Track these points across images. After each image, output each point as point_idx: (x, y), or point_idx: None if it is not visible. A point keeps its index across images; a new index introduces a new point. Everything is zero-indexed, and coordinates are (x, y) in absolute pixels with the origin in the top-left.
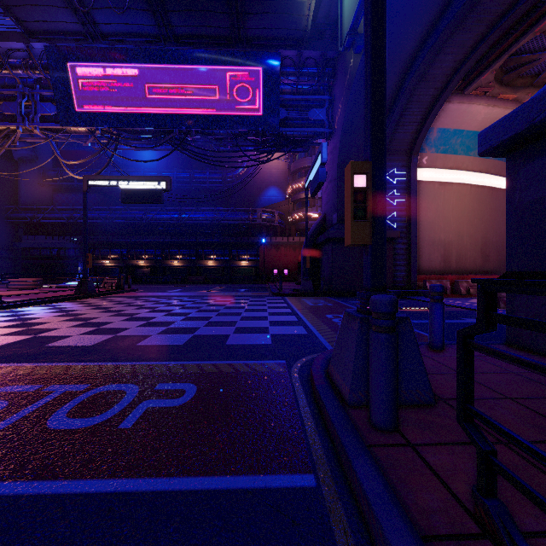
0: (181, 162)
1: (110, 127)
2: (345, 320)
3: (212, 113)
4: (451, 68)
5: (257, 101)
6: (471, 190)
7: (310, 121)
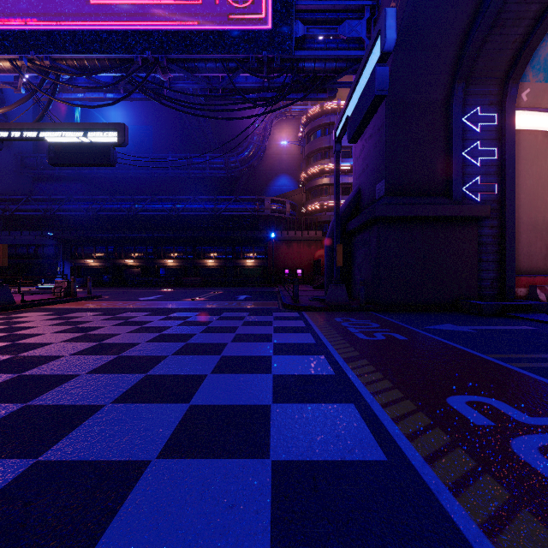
0: (180, 149)
1: (39, 54)
2: None
3: (190, 29)
4: None
5: (259, 5)
6: None
7: (340, 43)
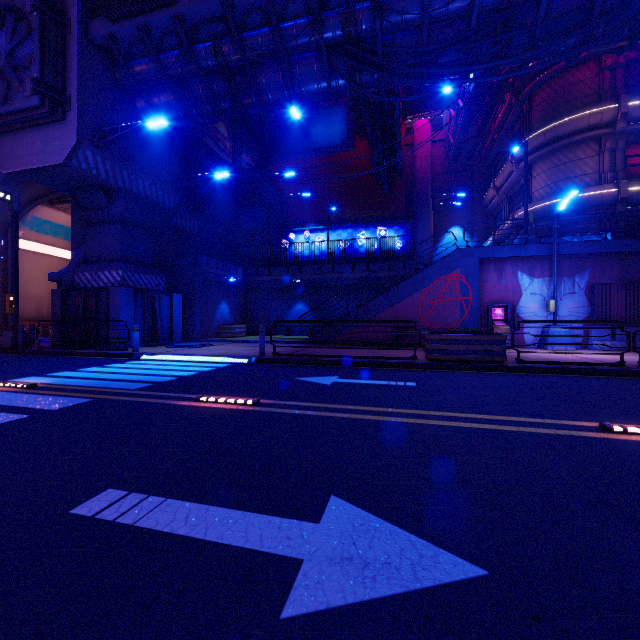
0: None
1: None
2: (5, 332)
3: None
4: (42, 192)
5: None
6: (60, 261)
7: None
